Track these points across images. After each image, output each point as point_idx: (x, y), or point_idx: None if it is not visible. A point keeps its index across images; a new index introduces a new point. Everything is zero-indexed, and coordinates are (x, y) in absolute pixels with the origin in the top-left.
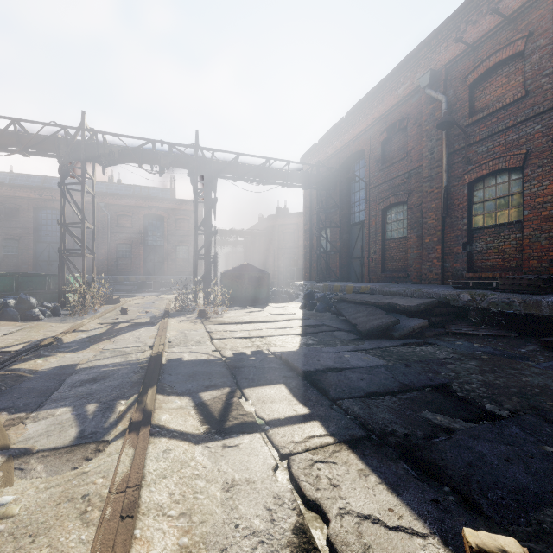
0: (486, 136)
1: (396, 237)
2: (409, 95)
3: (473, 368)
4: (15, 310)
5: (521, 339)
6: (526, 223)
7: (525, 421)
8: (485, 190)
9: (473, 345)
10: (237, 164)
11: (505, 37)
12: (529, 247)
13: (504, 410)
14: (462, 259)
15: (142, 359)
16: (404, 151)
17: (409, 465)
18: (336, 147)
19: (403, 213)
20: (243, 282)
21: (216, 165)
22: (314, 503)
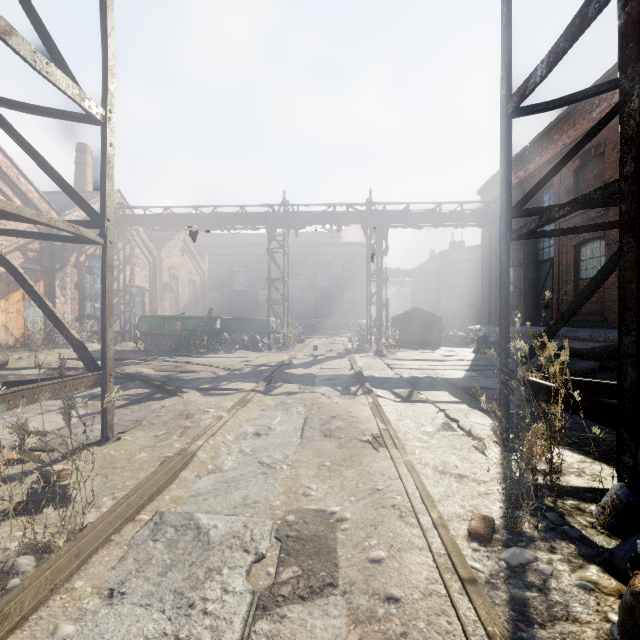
0: None
1: (591, 276)
2: None
3: None
4: (249, 344)
5: None
6: None
7: None
8: None
9: None
10: (407, 213)
11: None
12: None
13: None
14: None
15: (350, 374)
16: (602, 180)
17: None
18: (519, 177)
19: (601, 249)
20: (413, 326)
21: (387, 217)
22: (454, 419)
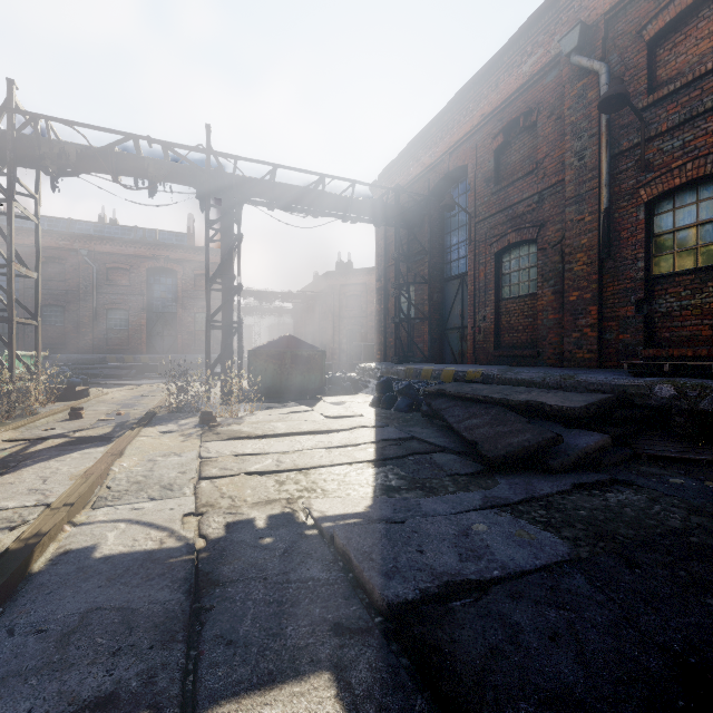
0: (682, 120)
1: (517, 294)
2: (542, 72)
3: None
4: None
5: None
6: None
7: None
8: (676, 212)
9: (705, 485)
10: (273, 182)
11: None
12: None
13: None
14: (635, 327)
15: None
16: (532, 162)
17: None
18: (423, 164)
19: (530, 258)
20: (283, 365)
21: (240, 182)
22: None
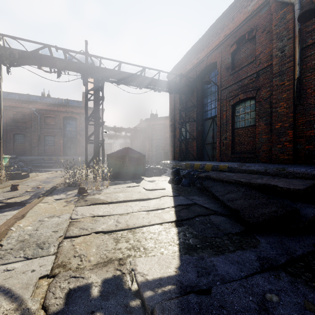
0: None
1: (244, 126)
2: (259, 8)
3: None
4: None
5: None
6: None
7: None
8: None
9: None
10: (119, 70)
11: None
12: None
13: None
14: None
15: None
16: (252, 57)
17: None
18: (193, 63)
19: (251, 107)
20: (124, 162)
21: (103, 70)
22: None
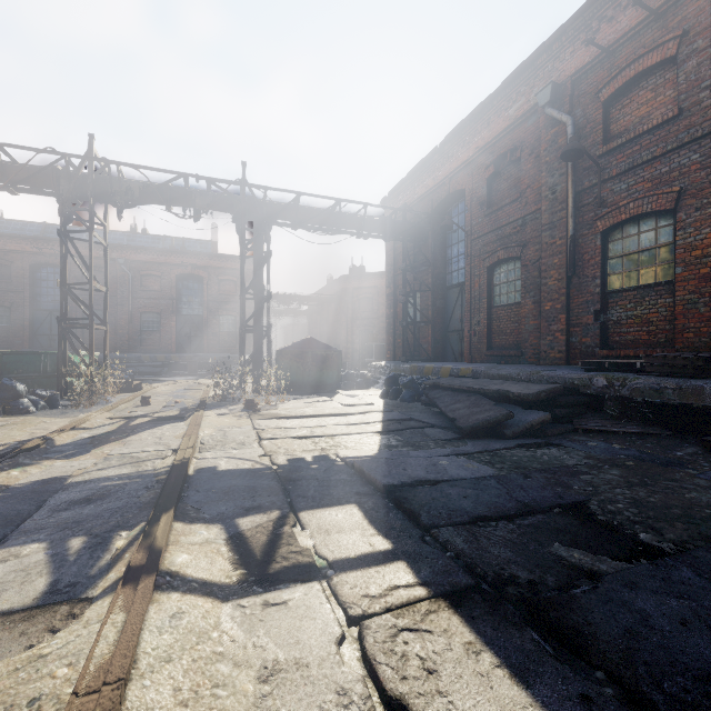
0: (626, 169)
1: (506, 303)
2: (524, 116)
3: (617, 479)
4: None
5: (675, 438)
6: (679, 284)
7: (699, 559)
8: (624, 241)
9: (611, 446)
10: (297, 207)
11: (652, 38)
12: (683, 316)
13: (666, 542)
14: (594, 332)
15: (160, 469)
16: (517, 190)
17: (541, 633)
18: (428, 186)
19: (516, 272)
20: (305, 363)
21: (270, 208)
22: (399, 703)
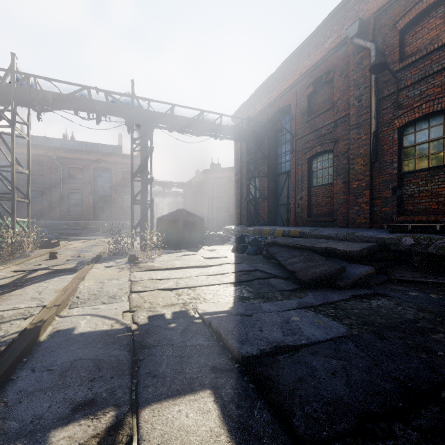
0: (419, 78)
1: (321, 183)
2: (336, 48)
3: None
4: None
5: None
6: None
7: None
8: (416, 134)
9: (430, 296)
10: (172, 115)
11: None
12: None
13: None
14: (392, 203)
15: (9, 336)
16: (330, 102)
17: None
18: (264, 104)
19: (329, 161)
20: (178, 227)
21: (152, 115)
22: None
